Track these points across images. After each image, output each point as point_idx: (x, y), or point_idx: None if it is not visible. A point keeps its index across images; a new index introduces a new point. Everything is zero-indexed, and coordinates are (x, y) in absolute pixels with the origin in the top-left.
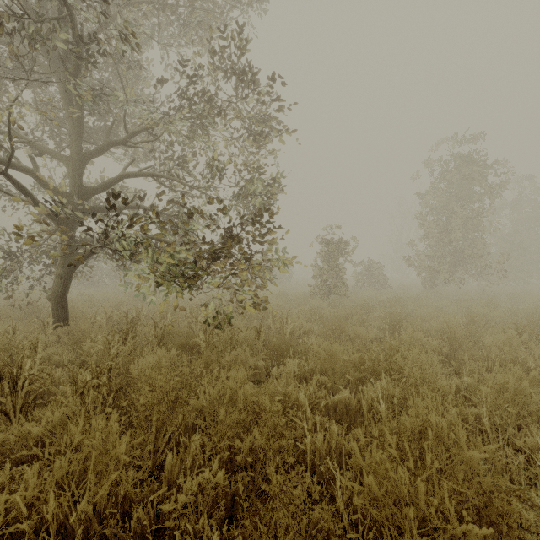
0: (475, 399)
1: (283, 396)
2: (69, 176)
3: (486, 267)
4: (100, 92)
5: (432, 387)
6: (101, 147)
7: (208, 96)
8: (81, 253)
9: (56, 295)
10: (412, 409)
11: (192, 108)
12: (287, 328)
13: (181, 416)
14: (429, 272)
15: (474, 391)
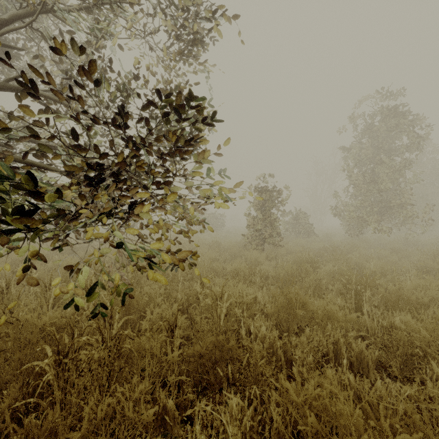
0: None
1: None
2: None
3: (413, 217)
4: None
5: None
6: None
7: None
8: None
9: None
10: None
11: None
12: (222, 306)
13: None
14: (356, 221)
15: None
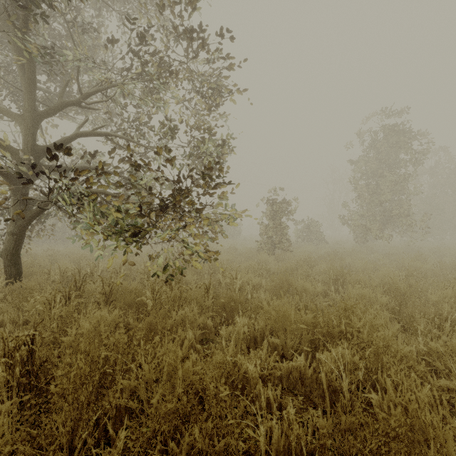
0: (439, 365)
1: (232, 366)
2: (22, 134)
3: (411, 225)
4: (52, 51)
5: (394, 353)
6: (55, 106)
7: (159, 56)
8: (33, 210)
9: (8, 252)
10: (389, 396)
11: (144, 69)
12: (236, 283)
13: (107, 404)
14: (361, 229)
15: (437, 356)
